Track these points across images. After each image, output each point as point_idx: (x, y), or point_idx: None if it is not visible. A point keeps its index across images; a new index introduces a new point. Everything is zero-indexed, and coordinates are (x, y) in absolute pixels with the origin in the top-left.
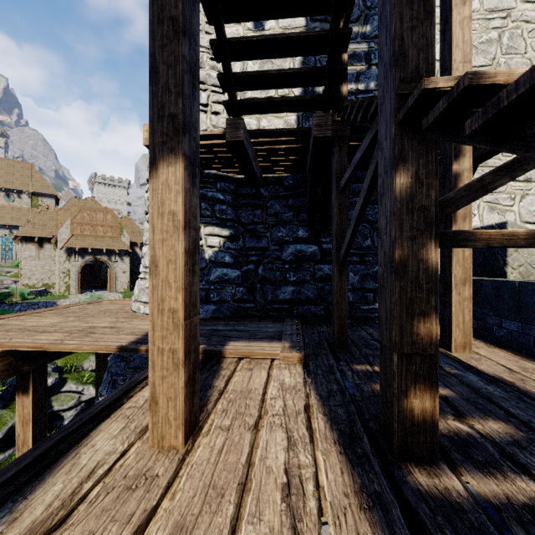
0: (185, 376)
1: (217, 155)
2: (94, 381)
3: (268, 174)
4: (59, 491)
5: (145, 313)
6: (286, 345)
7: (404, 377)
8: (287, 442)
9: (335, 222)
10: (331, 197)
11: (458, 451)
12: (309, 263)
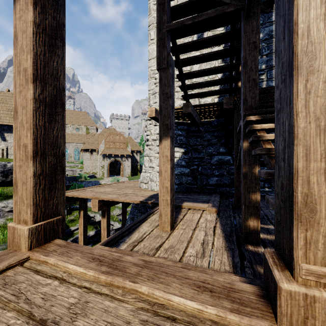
0: (170, 208)
1: (178, 114)
2: (118, 220)
3: (204, 119)
4: (138, 235)
5: (146, 188)
6: (210, 205)
7: (246, 213)
8: (205, 234)
9: (235, 148)
10: None
11: (270, 244)
12: (226, 165)
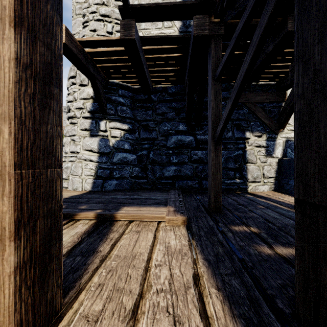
0: (17, 255)
1: (117, 64)
2: None
3: (157, 85)
4: None
5: (64, 187)
6: (171, 209)
7: None
8: None
9: (211, 107)
10: (204, 99)
11: None
12: (187, 149)
